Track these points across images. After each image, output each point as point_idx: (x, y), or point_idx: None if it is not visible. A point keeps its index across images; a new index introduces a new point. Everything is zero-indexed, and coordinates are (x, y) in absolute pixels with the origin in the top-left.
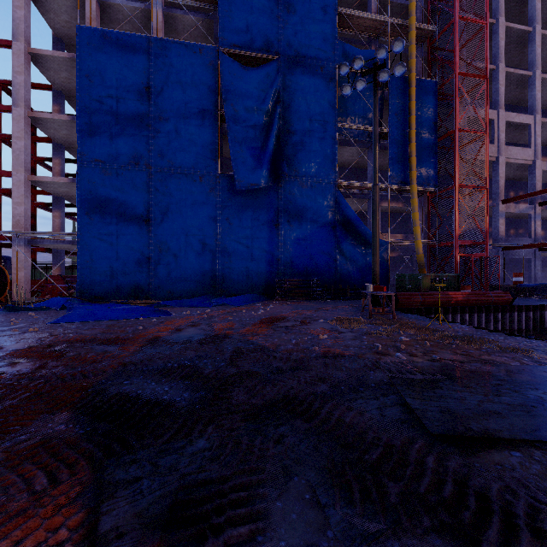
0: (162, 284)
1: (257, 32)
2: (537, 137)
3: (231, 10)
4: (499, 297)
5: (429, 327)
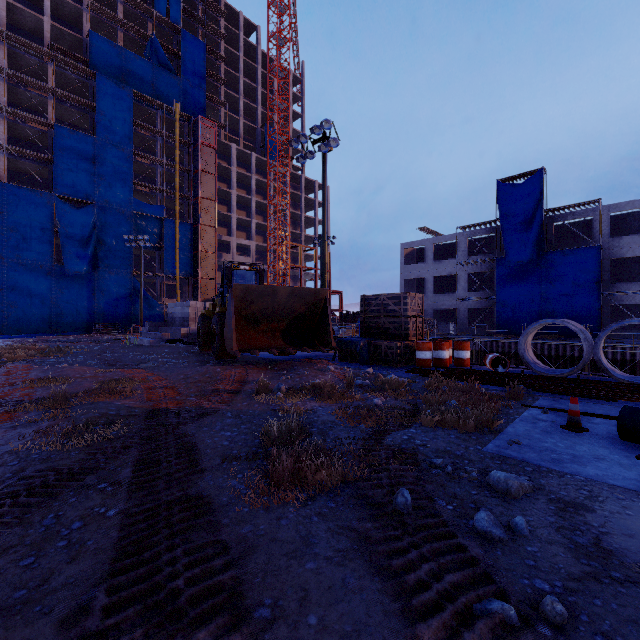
0: (13, 326)
1: (81, 188)
2: (253, 252)
3: (63, 174)
4: None
5: None
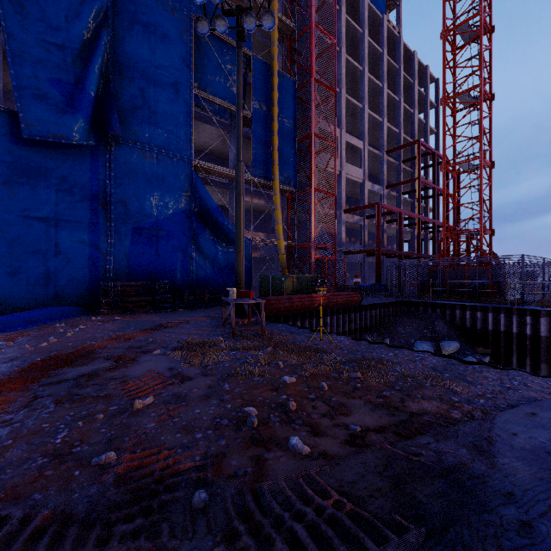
0: None
1: None
2: (365, 160)
3: None
4: (352, 298)
5: (311, 347)
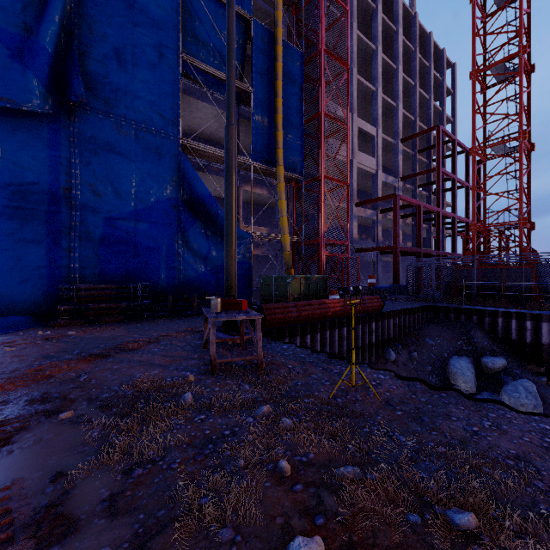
0: None
1: None
2: (379, 149)
3: None
4: (372, 304)
5: (338, 404)
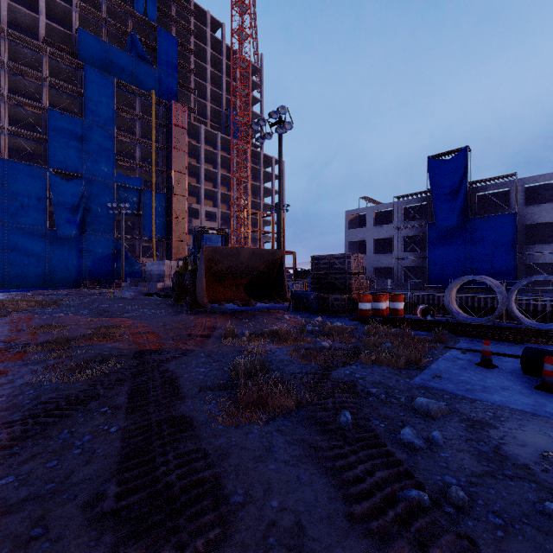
0: (13, 282)
1: (71, 163)
2: (219, 218)
3: (55, 151)
4: None
5: None
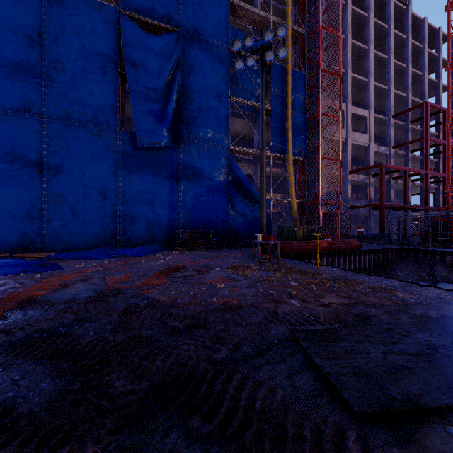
0: (57, 236)
1: (158, 2)
2: (371, 126)
3: None
4: (352, 244)
5: (310, 271)
